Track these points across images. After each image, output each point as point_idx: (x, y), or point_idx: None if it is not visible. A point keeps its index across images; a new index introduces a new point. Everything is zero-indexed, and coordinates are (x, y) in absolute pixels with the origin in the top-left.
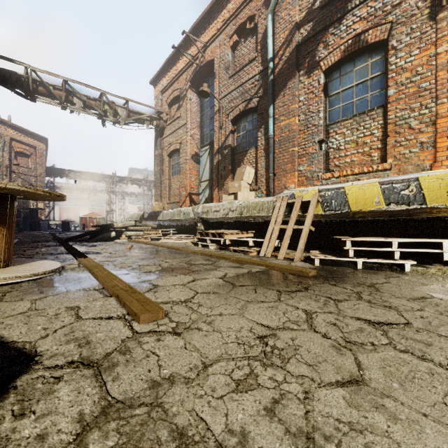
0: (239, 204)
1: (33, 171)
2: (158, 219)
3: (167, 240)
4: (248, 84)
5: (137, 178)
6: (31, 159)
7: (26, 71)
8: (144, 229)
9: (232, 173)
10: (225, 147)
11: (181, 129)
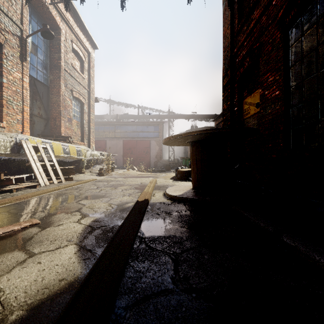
0: None
1: None
2: None
3: None
4: None
5: None
6: None
7: None
8: None
9: None
10: None
11: None
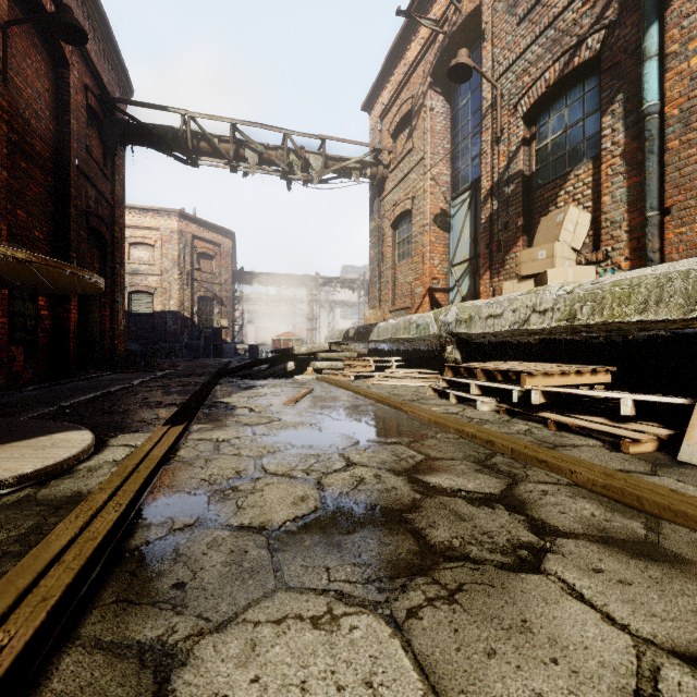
0: (562, 293)
1: (218, 278)
2: (370, 339)
3: (383, 380)
4: (572, 11)
5: (349, 278)
6: (215, 261)
7: (185, 121)
8: (344, 358)
9: (524, 235)
10: (507, 180)
11: (414, 171)
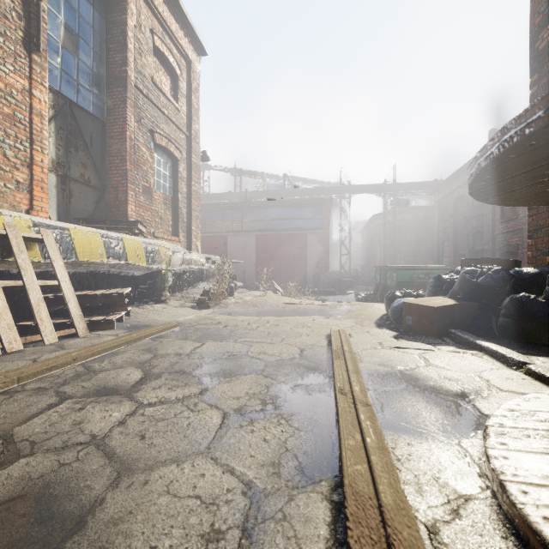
0: None
1: None
2: None
3: None
4: None
5: None
6: None
7: None
8: None
9: None
10: None
11: None
